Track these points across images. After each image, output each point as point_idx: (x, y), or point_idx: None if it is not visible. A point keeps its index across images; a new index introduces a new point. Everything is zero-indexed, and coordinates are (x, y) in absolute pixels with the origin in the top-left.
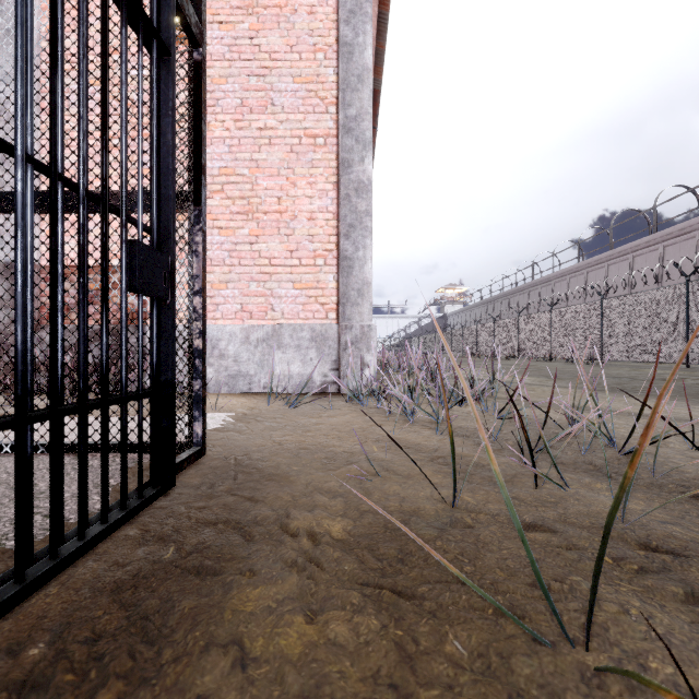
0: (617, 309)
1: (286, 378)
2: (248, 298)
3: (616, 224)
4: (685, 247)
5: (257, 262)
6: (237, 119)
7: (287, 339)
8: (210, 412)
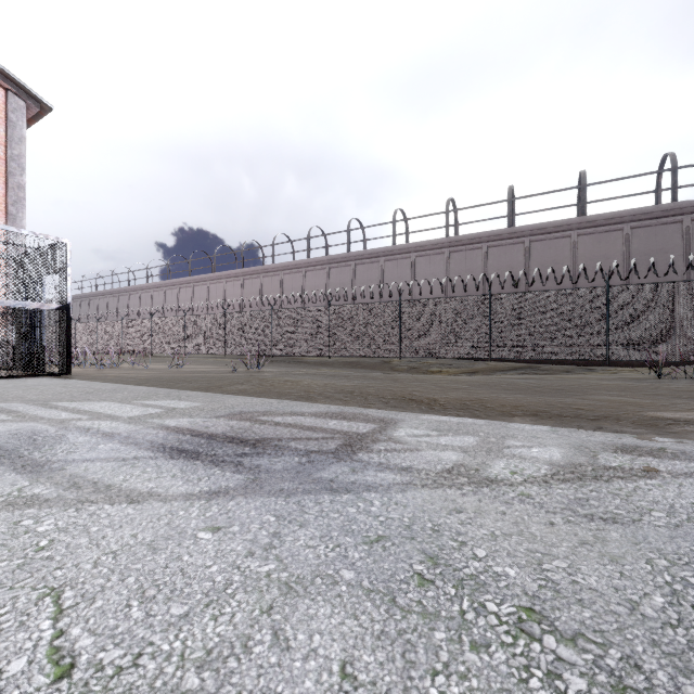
0: (159, 325)
1: None
2: None
3: (171, 263)
4: (203, 289)
5: None
6: None
7: None
8: None
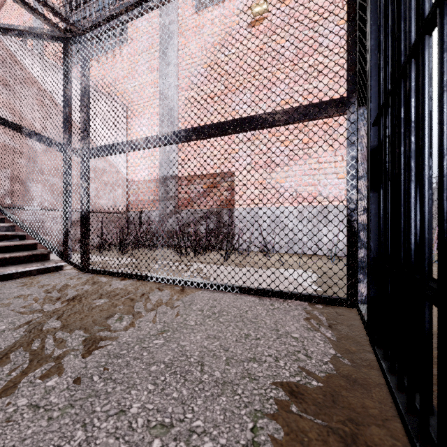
0: None
1: (331, 244)
2: (301, 188)
3: None
4: None
5: (307, 162)
6: (293, 64)
7: (332, 215)
8: (296, 268)
